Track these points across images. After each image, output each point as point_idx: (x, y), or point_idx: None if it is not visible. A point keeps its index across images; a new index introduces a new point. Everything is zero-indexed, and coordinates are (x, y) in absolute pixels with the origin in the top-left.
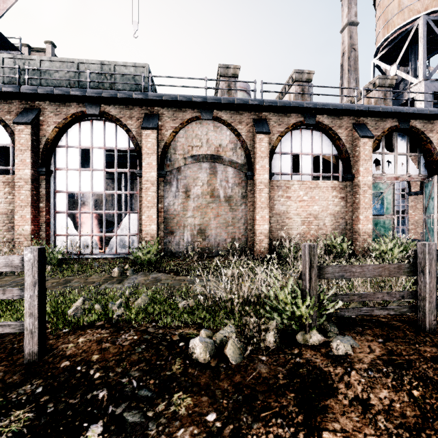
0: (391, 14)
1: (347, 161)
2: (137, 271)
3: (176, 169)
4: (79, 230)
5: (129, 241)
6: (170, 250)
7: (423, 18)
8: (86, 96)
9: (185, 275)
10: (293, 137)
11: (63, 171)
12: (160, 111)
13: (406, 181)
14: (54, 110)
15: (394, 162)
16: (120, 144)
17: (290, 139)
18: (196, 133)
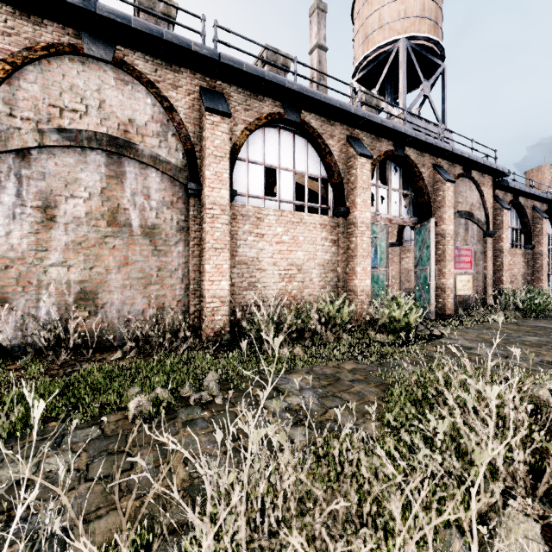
0: (371, 28)
1: (340, 187)
2: None
3: (15, 152)
4: None
5: None
6: None
7: (403, 41)
8: None
9: None
10: (268, 139)
11: None
12: None
13: None
14: None
15: (388, 199)
16: None
17: (263, 140)
18: (73, 81)
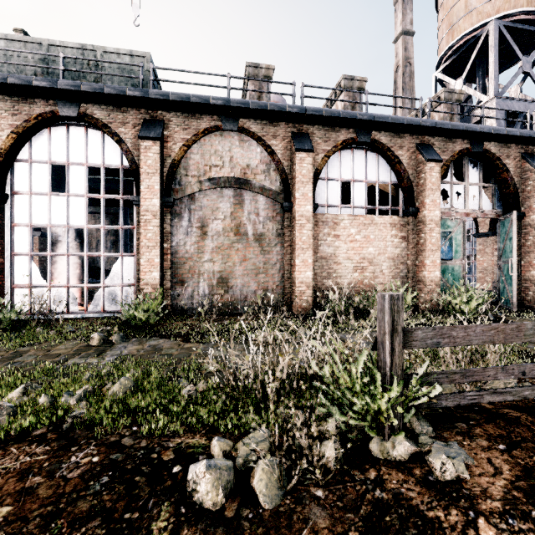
0: (456, 17)
1: (409, 190)
2: (129, 336)
3: (188, 196)
4: (49, 279)
5: (122, 295)
6: (179, 307)
7: (494, 23)
8: (57, 90)
9: (197, 341)
10: (343, 159)
11: (24, 196)
12: (166, 116)
13: (472, 220)
14: (10, 108)
15: (464, 194)
16: (110, 159)
17: (339, 161)
18: (216, 148)
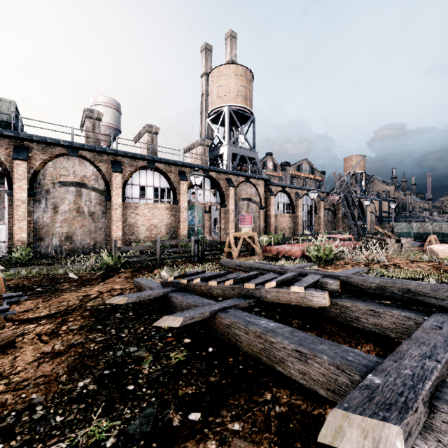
0: (214, 96)
1: (174, 192)
2: (15, 266)
3: (45, 190)
4: None
5: None
6: (39, 253)
7: (227, 108)
8: None
9: (57, 265)
10: (141, 175)
11: None
12: (30, 145)
13: None
14: None
15: (203, 194)
16: None
17: (139, 175)
18: (64, 165)
